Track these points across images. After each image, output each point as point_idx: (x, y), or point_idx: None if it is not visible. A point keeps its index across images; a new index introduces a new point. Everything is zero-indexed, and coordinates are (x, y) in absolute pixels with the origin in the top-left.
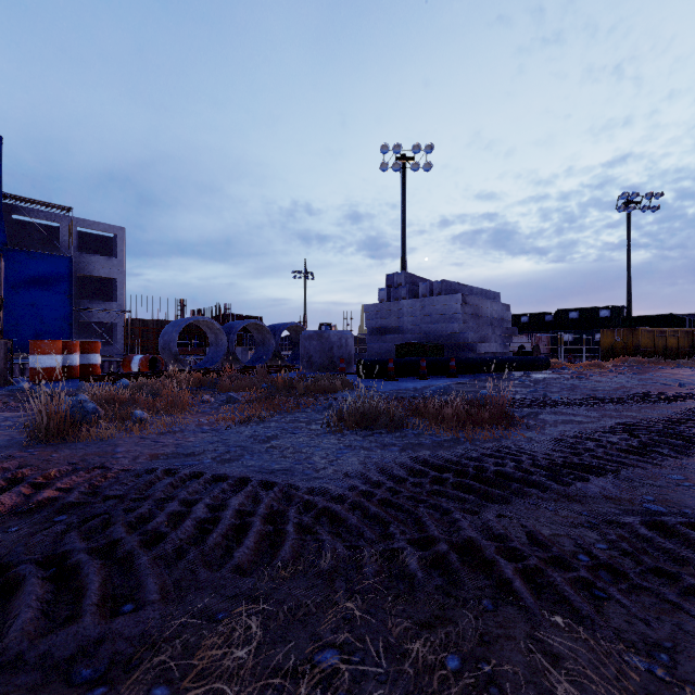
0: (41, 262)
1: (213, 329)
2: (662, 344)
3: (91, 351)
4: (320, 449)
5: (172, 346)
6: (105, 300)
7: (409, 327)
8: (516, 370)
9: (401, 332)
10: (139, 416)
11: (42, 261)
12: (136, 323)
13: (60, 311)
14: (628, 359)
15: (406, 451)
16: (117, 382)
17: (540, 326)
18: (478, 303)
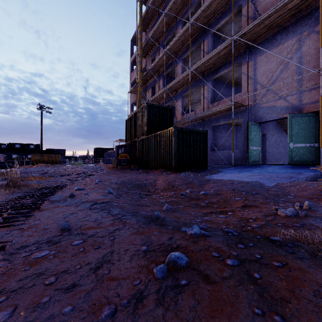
0: None
1: None
2: (52, 160)
3: None
4: None
5: None
6: None
7: None
8: (0, 169)
9: None
10: None
11: None
12: None
13: None
14: (41, 164)
15: None
16: None
17: None
18: None
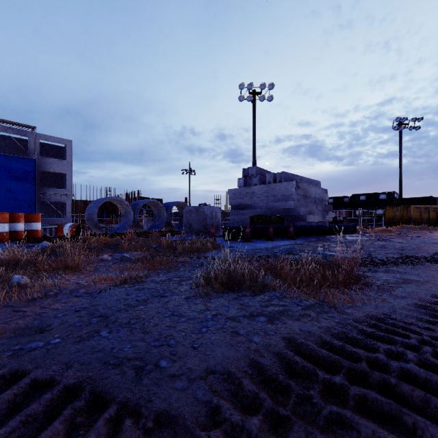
0: (15, 162)
1: (123, 205)
2: (426, 216)
3: (33, 220)
4: (185, 319)
5: (93, 217)
6: (59, 187)
7: (259, 204)
8: (334, 234)
9: (253, 208)
10: (16, 280)
11: (16, 161)
12: (79, 202)
13: (28, 194)
14: (405, 226)
15: (274, 322)
16: (39, 244)
17: (340, 205)
18: (306, 188)
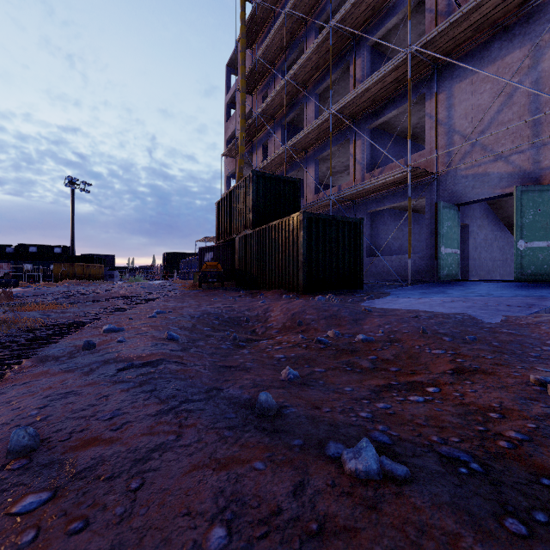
0: None
1: None
2: (89, 273)
3: None
4: None
5: None
6: None
7: None
8: None
9: None
10: None
11: None
12: None
13: None
14: (69, 281)
15: None
16: None
17: (1, 256)
18: None
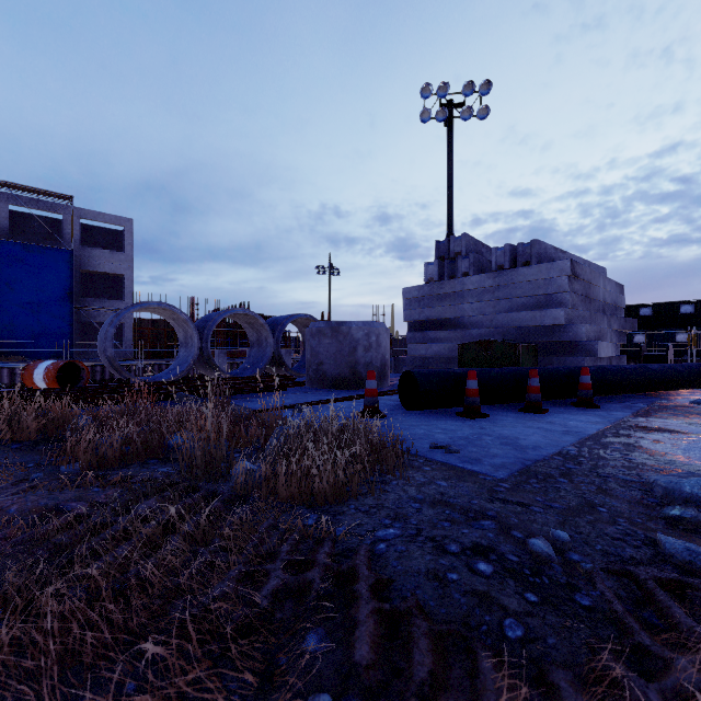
0: (39, 256)
1: (179, 322)
2: None
3: None
4: None
5: (104, 347)
6: (115, 299)
7: (474, 318)
8: (672, 388)
9: (459, 326)
10: None
11: (40, 254)
12: (145, 323)
13: (59, 309)
14: None
15: None
16: None
17: None
18: (589, 278)
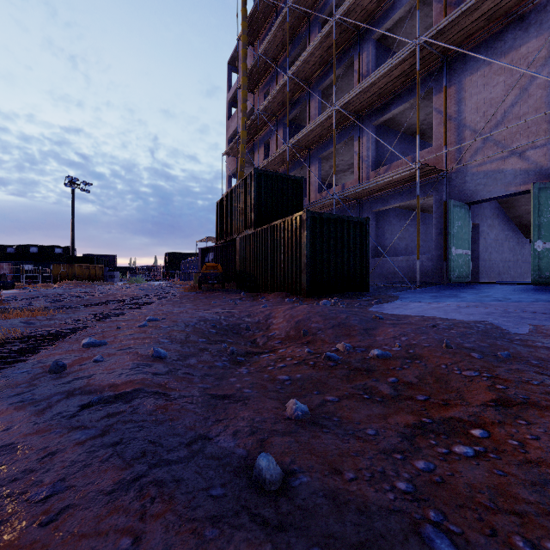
0: None
1: None
2: (89, 273)
3: None
4: None
5: None
6: None
7: None
8: None
9: None
10: None
11: None
12: None
13: None
14: (68, 282)
15: None
16: None
17: (2, 256)
18: None
